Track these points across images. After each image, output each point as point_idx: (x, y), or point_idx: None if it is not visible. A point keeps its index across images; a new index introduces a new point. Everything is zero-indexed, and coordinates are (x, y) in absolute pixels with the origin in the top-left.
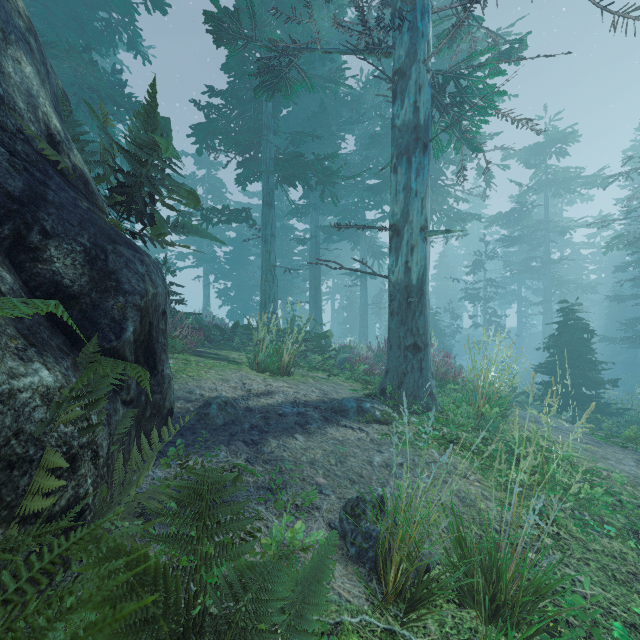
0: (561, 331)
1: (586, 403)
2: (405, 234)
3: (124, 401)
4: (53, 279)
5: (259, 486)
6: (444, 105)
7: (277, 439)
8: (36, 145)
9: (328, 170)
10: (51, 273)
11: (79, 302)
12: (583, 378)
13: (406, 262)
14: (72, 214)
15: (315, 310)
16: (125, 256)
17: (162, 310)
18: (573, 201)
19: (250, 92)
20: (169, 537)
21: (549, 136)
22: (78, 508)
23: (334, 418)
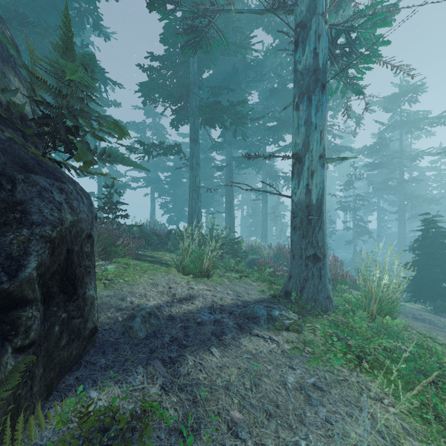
0: (424, 237)
1: None
2: (306, 161)
3: (19, 347)
4: None
5: (171, 428)
6: (335, 55)
7: (194, 355)
8: None
9: (239, 113)
10: None
11: None
12: (444, 275)
13: (307, 185)
14: None
15: (229, 218)
16: (40, 185)
17: (87, 234)
18: (420, 136)
19: (181, 58)
20: None
21: (403, 88)
22: None
23: (247, 326)
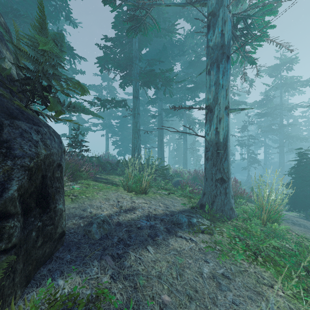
0: (299, 165)
1: None
2: (215, 111)
3: (3, 250)
4: None
5: (117, 309)
6: (236, 36)
7: (135, 252)
8: None
9: (167, 78)
10: None
11: None
12: None
13: (216, 128)
14: None
15: (160, 151)
16: (21, 128)
17: (57, 164)
18: (294, 94)
19: (127, 39)
20: None
21: (283, 60)
22: None
23: (173, 230)
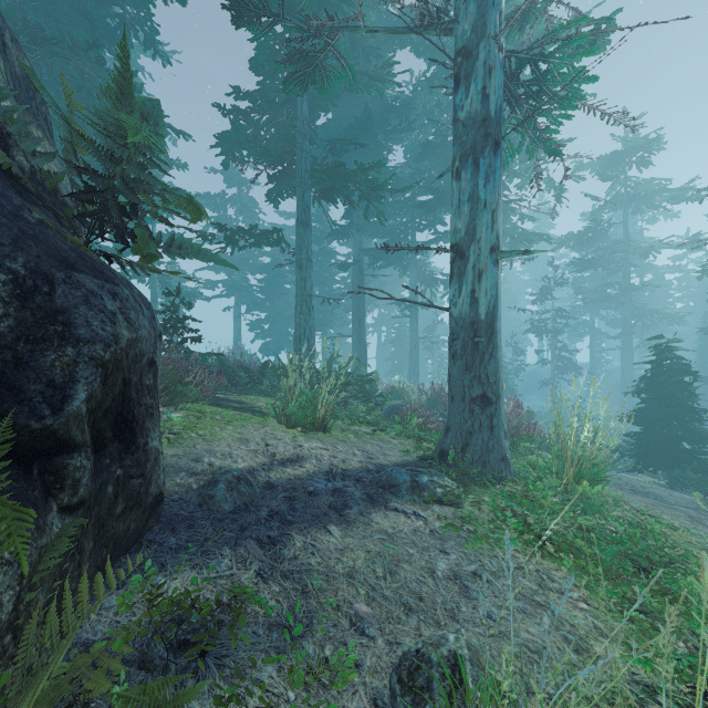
0: (655, 373)
1: (688, 461)
2: (471, 256)
3: (66, 506)
4: None
5: (272, 623)
6: (517, 97)
7: (304, 534)
8: None
9: (373, 182)
10: None
11: None
12: (684, 430)
13: (472, 291)
14: (4, 228)
15: (359, 345)
16: (86, 287)
17: (148, 360)
18: (655, 218)
19: (283, 95)
20: None
21: (629, 143)
22: None
23: (381, 497)
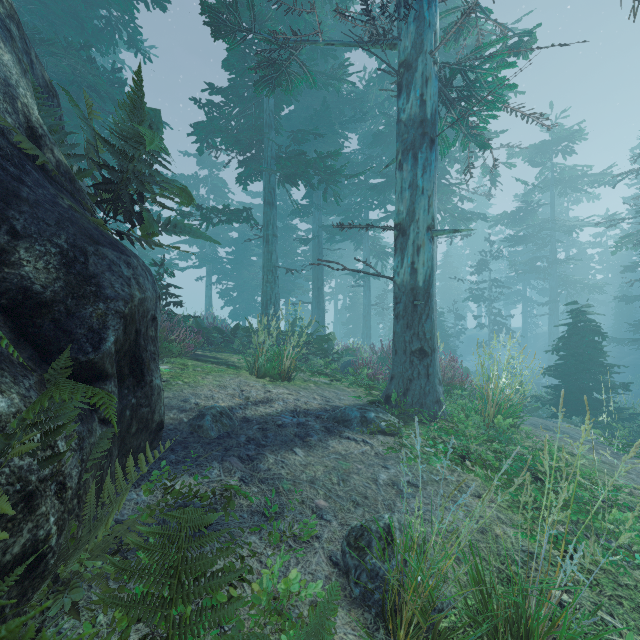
0: (571, 333)
1: (597, 408)
2: (411, 234)
3: (103, 419)
4: (21, 285)
5: (253, 511)
6: (451, 99)
7: (275, 454)
8: (13, 138)
9: (331, 168)
10: (19, 278)
11: (51, 310)
12: (594, 382)
13: (412, 263)
14: (49, 212)
15: (318, 311)
16: (108, 258)
17: (151, 316)
18: (579, 200)
19: (251, 90)
20: (135, 600)
21: (555, 134)
22: (20, 570)
23: (336, 429)
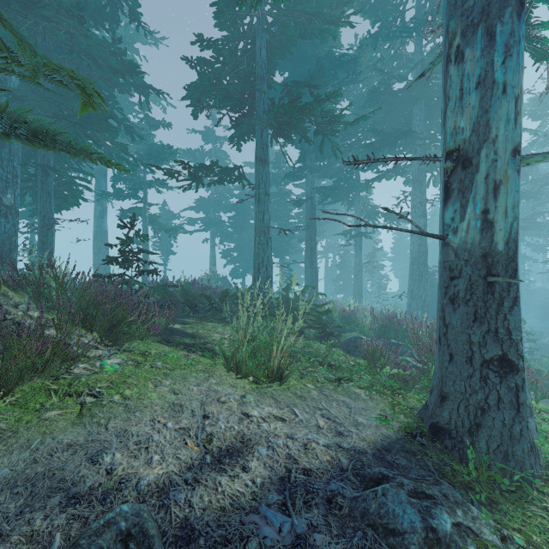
0: None
1: None
2: (482, 162)
3: None
4: None
5: None
6: None
7: None
8: None
9: (329, 115)
10: None
11: None
12: None
13: (484, 212)
14: None
15: (311, 270)
16: None
17: None
18: None
19: (244, 48)
20: None
21: None
22: None
23: None
